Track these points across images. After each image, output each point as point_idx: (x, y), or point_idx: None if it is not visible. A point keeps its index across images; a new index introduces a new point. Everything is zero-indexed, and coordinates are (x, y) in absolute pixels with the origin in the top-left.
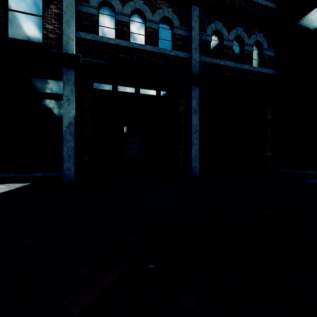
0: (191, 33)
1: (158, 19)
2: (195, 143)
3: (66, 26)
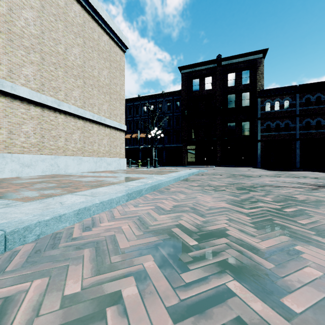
0: (296, 126)
1: (284, 124)
2: (297, 158)
3: (258, 133)
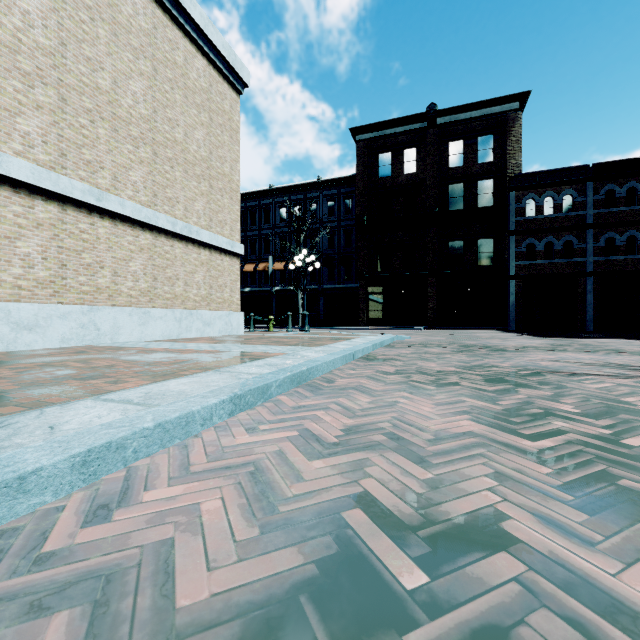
0: (586, 246)
1: (562, 243)
2: (589, 311)
3: (511, 261)
